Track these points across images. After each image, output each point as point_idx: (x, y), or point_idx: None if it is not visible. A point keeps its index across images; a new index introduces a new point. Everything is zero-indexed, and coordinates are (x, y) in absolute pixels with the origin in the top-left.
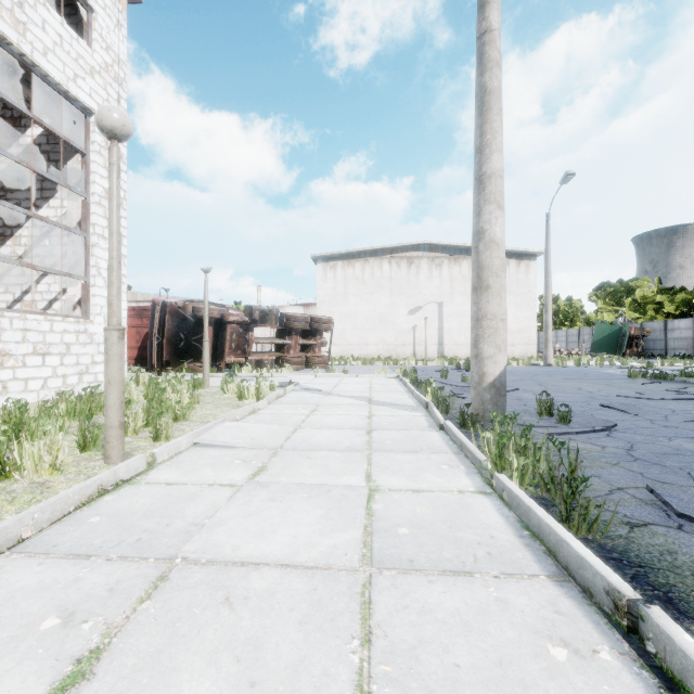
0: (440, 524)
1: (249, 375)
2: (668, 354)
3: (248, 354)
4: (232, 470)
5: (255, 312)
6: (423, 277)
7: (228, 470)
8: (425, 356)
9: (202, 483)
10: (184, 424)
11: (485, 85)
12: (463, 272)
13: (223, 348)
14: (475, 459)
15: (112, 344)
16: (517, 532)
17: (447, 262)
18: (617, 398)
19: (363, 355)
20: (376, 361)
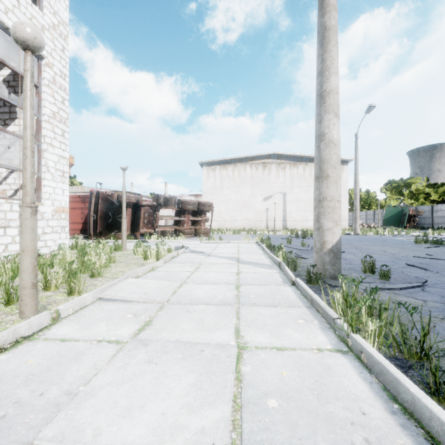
0: (308, 393)
1: (156, 241)
2: (434, 227)
3: (156, 227)
4: (123, 324)
5: (160, 199)
6: (273, 176)
7: (119, 324)
8: (274, 228)
9: (92, 339)
10: (98, 280)
11: (325, 23)
12: (299, 173)
13: (139, 223)
14: (327, 315)
15: (25, 218)
16: (387, 406)
17: (289, 166)
18: (414, 258)
19: (233, 227)
20: (242, 232)
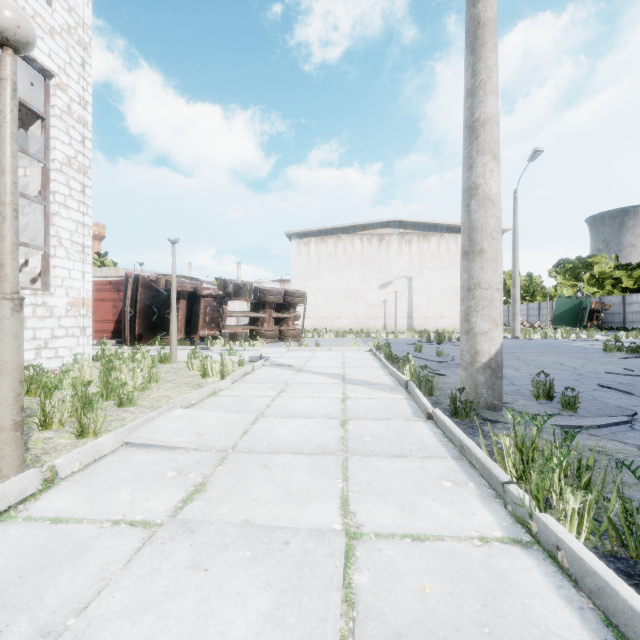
0: (473, 632)
1: (222, 349)
2: (626, 326)
3: (222, 327)
4: (158, 490)
5: (229, 286)
6: (393, 252)
7: (152, 490)
8: (395, 329)
9: (105, 518)
10: (129, 410)
11: (478, 16)
12: (432, 248)
13: (197, 321)
14: (489, 474)
15: (2, 318)
16: None
17: (416, 239)
18: (608, 375)
19: (336, 327)
20: (348, 334)
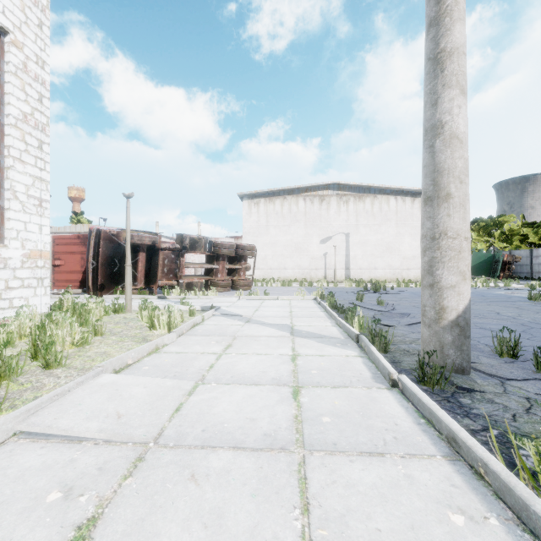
0: None
1: (178, 297)
2: (533, 276)
3: (180, 277)
4: (16, 540)
5: (185, 240)
6: (332, 211)
7: (7, 540)
8: (334, 278)
9: None
10: (54, 374)
11: None
12: (366, 208)
13: (156, 272)
14: (524, 508)
15: None
16: None
17: (353, 200)
18: None
19: (282, 277)
20: (293, 283)
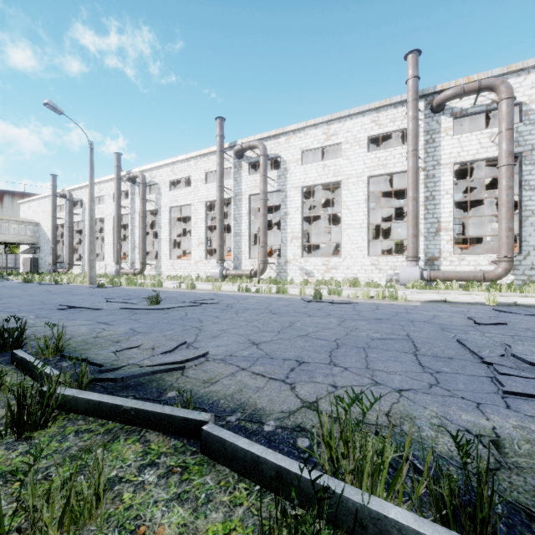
0: None
1: None
2: None
3: None
4: None
5: None
6: None
7: None
8: None
9: None
10: None
11: None
12: None
13: None
14: None
15: None
16: None
17: None
18: None
19: None
20: None
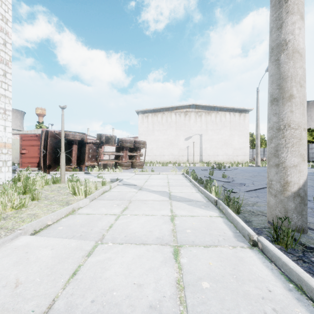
0: None
1: (97, 173)
2: (309, 160)
3: (99, 160)
4: None
5: (102, 137)
6: (192, 121)
7: None
8: (193, 161)
9: None
10: None
11: None
12: (212, 119)
13: (84, 157)
14: None
15: None
16: None
17: (204, 114)
18: None
19: (162, 161)
20: (169, 164)
